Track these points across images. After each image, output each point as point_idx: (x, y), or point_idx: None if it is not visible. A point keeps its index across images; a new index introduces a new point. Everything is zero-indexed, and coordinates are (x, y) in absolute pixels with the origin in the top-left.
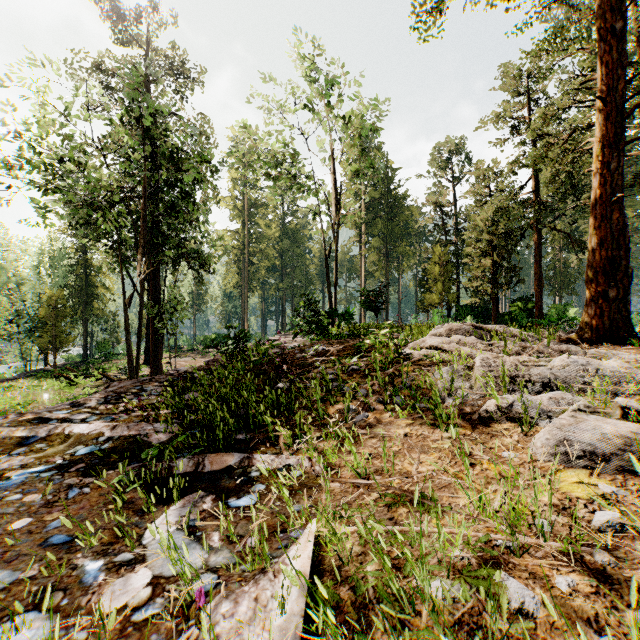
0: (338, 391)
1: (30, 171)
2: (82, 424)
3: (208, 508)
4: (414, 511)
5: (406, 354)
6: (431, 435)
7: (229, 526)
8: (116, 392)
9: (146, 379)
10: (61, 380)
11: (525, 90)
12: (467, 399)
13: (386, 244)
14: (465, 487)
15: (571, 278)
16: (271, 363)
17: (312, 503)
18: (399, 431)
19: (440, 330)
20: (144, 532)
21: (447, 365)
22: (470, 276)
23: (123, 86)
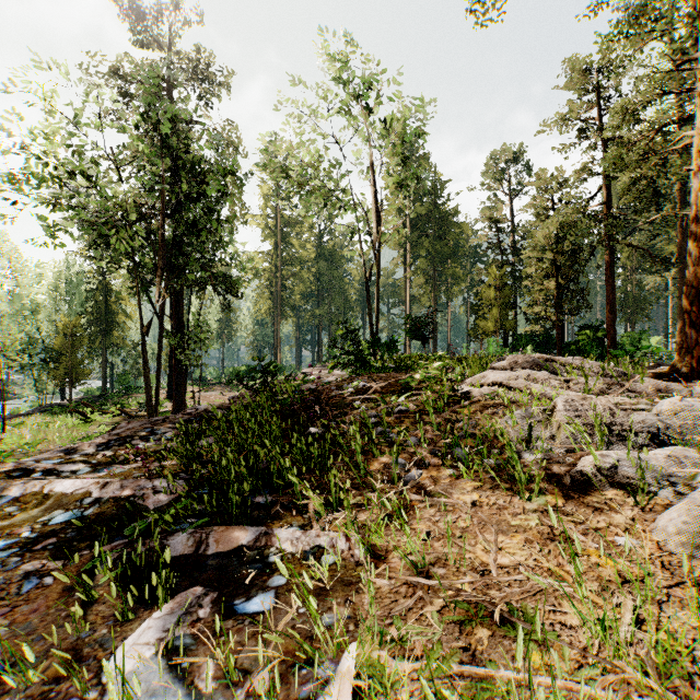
0: (383, 439)
1: (38, 185)
2: (67, 480)
3: (205, 616)
4: (500, 635)
5: (464, 392)
6: (509, 506)
7: (228, 656)
8: (121, 436)
9: (159, 419)
10: (76, 416)
11: (595, 86)
12: (551, 454)
13: (434, 265)
14: (570, 594)
15: (646, 302)
16: (303, 402)
17: (350, 612)
18: (464, 498)
19: (503, 363)
20: (108, 658)
21: (517, 407)
22: (531, 300)
23: (143, 93)
